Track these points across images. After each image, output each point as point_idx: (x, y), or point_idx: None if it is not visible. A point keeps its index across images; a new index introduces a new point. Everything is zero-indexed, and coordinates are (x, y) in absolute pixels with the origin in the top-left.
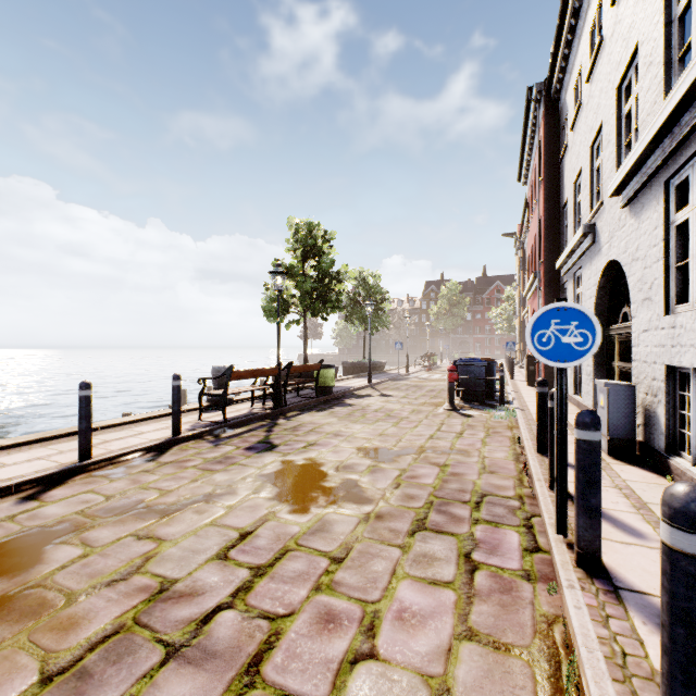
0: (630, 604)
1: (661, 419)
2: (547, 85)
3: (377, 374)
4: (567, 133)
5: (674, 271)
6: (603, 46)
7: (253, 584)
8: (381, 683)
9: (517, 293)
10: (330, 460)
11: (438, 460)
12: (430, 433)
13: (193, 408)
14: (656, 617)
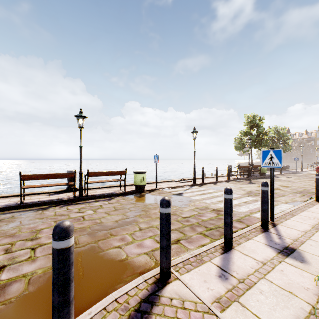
0: None
1: None
2: None
3: (284, 171)
4: None
5: None
6: None
7: None
8: (285, 197)
9: None
10: None
11: (303, 188)
12: (303, 185)
13: (224, 176)
14: None
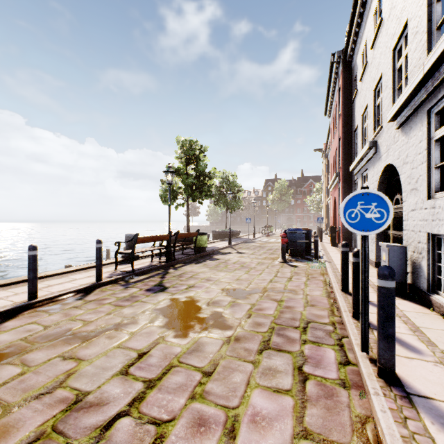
0: (420, 407)
1: (425, 269)
2: (344, 52)
3: (235, 239)
4: (357, 83)
5: (434, 170)
6: (382, 24)
7: (146, 395)
8: None
9: (323, 187)
10: (203, 298)
11: (276, 297)
12: (270, 278)
13: (111, 262)
14: (440, 417)
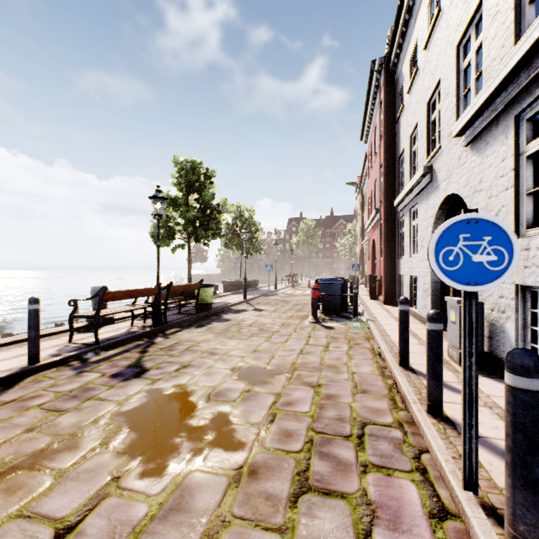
0: None
1: (511, 333)
2: (387, 59)
3: (252, 291)
4: (403, 97)
5: (525, 197)
6: (441, 15)
7: None
8: None
9: (357, 227)
10: (201, 386)
11: (311, 379)
12: (299, 347)
13: (68, 329)
14: None
